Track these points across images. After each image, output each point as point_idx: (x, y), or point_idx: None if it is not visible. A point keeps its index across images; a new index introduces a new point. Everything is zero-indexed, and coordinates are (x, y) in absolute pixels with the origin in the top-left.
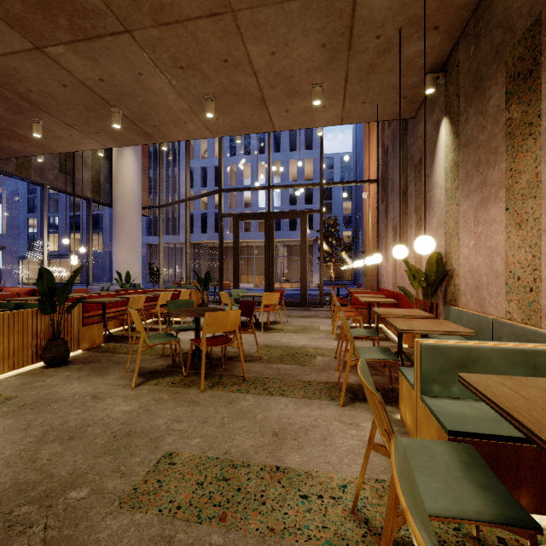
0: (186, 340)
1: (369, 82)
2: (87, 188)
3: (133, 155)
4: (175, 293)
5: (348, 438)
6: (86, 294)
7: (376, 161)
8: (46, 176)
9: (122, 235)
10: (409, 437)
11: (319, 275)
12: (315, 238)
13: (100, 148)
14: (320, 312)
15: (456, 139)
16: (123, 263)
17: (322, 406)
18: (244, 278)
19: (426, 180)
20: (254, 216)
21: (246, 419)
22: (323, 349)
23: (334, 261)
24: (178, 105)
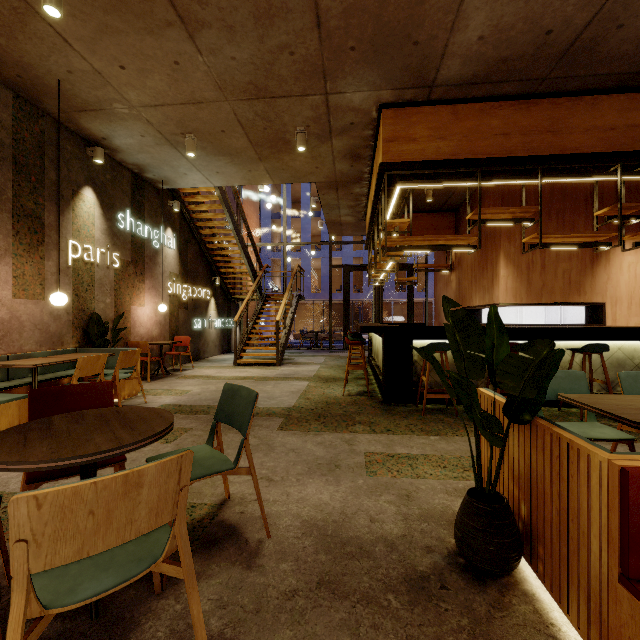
0: None
1: None
2: None
3: None
4: None
5: None
6: None
7: None
8: None
9: None
10: None
11: None
12: None
13: None
14: None
15: None
16: None
17: None
18: None
19: None
20: None
21: None
22: None
23: None
24: None
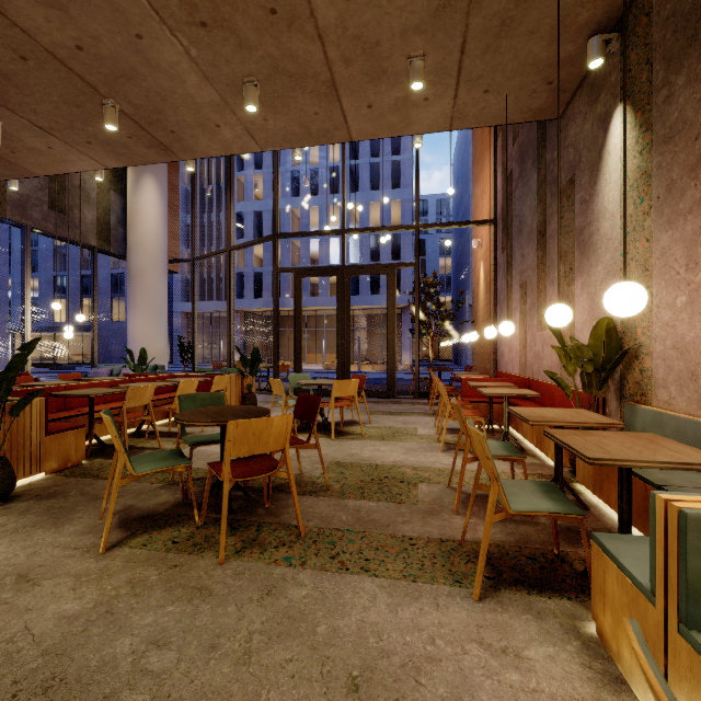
0: (215, 454)
1: (499, 53)
2: (91, 232)
3: (156, 188)
4: (206, 379)
5: (507, 700)
6: (73, 382)
7: (493, 194)
8: (30, 214)
9: (140, 299)
10: (632, 693)
11: (409, 354)
12: (404, 305)
13: (96, 168)
14: (415, 406)
15: (646, 133)
16: (141, 336)
17: (441, 600)
18: (311, 357)
19: (582, 209)
20: (323, 271)
21: (295, 637)
22: (427, 469)
23: (429, 335)
24: (204, 95)
